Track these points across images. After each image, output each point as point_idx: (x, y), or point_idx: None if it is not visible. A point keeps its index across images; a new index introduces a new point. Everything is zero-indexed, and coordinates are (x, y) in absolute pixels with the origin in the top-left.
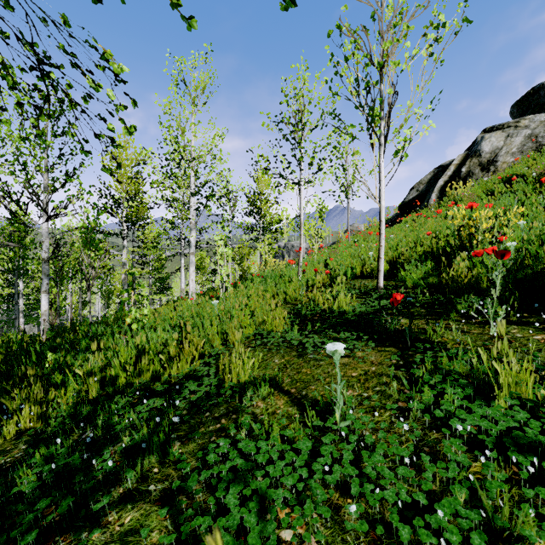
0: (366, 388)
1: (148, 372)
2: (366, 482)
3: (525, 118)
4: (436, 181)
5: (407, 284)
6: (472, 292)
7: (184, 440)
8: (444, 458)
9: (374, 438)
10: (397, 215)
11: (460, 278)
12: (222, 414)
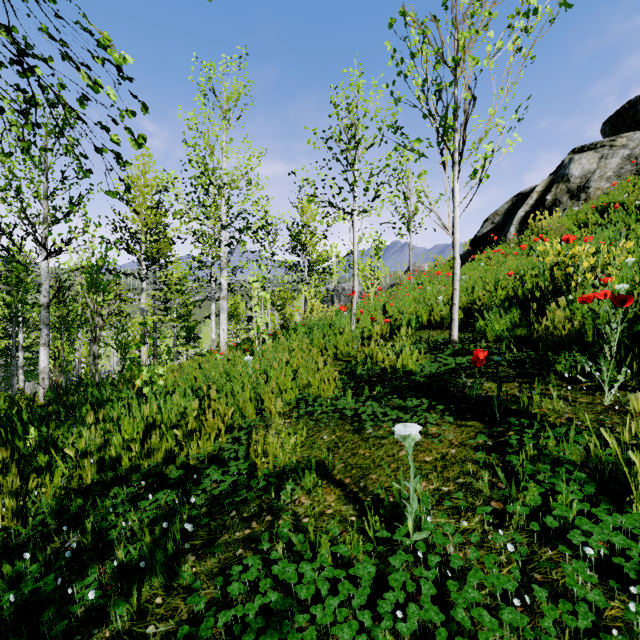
0: (445, 480)
1: (160, 452)
2: (456, 630)
3: (623, 136)
4: (515, 212)
5: (487, 337)
6: (573, 348)
7: (200, 553)
8: (565, 592)
9: (461, 556)
10: (468, 253)
11: (556, 330)
12: (253, 513)
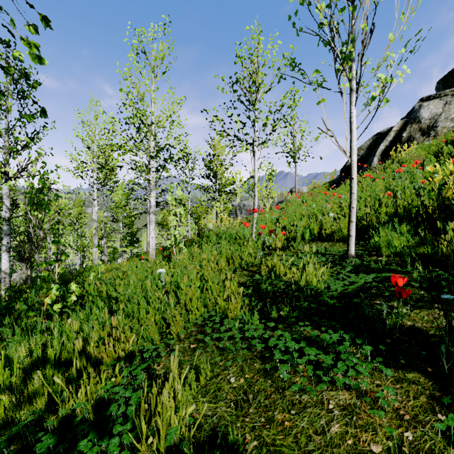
0: None
1: (43, 397)
2: None
3: None
4: (375, 147)
5: (381, 252)
6: None
7: None
8: None
9: None
10: (339, 178)
11: None
12: None
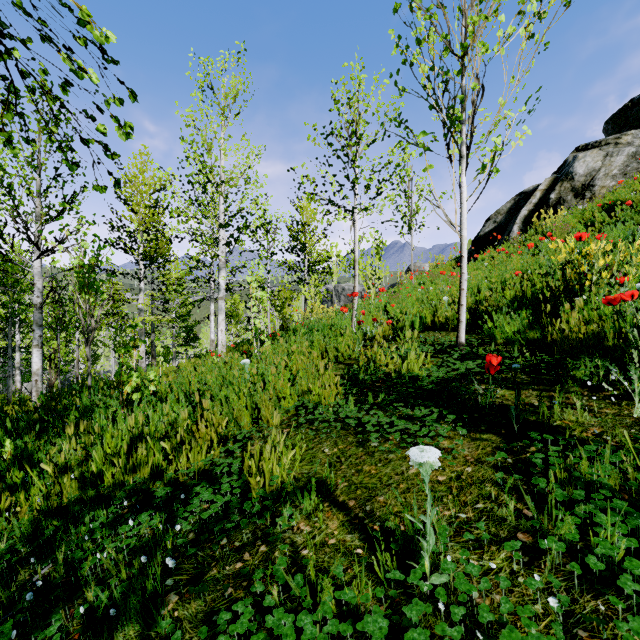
0: (463, 504)
1: (147, 466)
2: None
3: (628, 134)
4: (517, 211)
5: (496, 339)
6: (591, 352)
7: (184, 592)
8: None
9: (488, 603)
10: (470, 252)
11: (572, 333)
12: (246, 542)
